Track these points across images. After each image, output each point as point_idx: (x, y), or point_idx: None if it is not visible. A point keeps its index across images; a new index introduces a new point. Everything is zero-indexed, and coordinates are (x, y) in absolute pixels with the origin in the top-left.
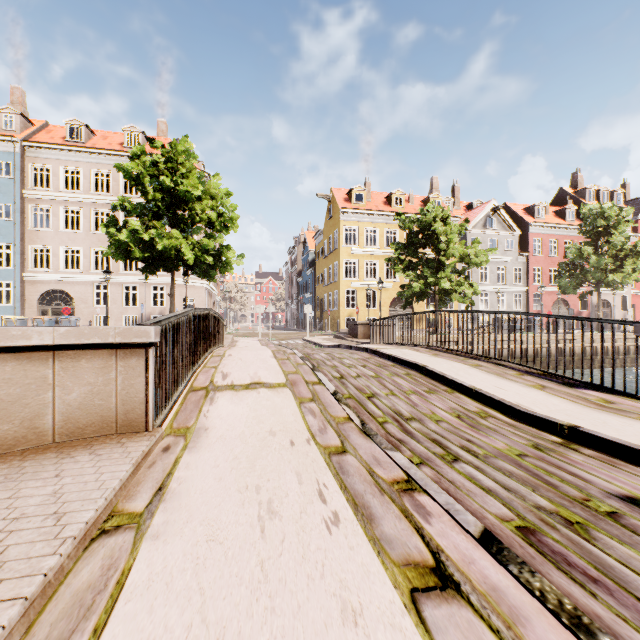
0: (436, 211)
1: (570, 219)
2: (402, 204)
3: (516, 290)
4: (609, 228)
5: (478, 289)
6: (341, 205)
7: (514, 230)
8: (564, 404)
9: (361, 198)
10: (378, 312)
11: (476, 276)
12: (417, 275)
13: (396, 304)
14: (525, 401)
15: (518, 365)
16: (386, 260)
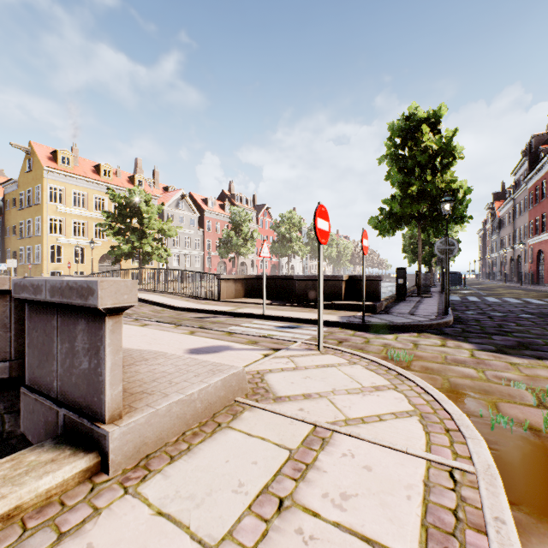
0: (141, 194)
1: (227, 211)
2: (111, 176)
3: (197, 253)
4: (242, 222)
5: (172, 251)
6: (45, 163)
7: (196, 213)
8: (193, 304)
9: (69, 161)
10: (87, 267)
11: (171, 242)
12: (126, 240)
13: (105, 260)
14: (180, 304)
15: (183, 294)
16: (98, 225)
